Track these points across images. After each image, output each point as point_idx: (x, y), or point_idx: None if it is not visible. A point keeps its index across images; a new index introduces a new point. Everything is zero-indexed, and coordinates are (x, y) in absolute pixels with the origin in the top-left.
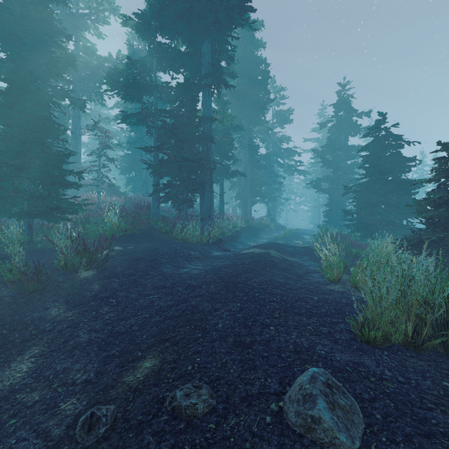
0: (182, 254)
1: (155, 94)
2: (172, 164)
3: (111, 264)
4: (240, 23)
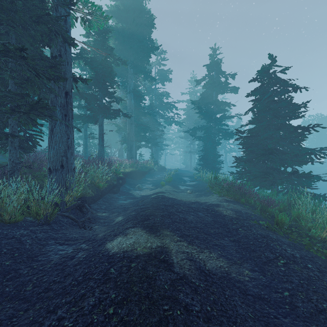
0: None
1: None
2: None
3: None
4: None
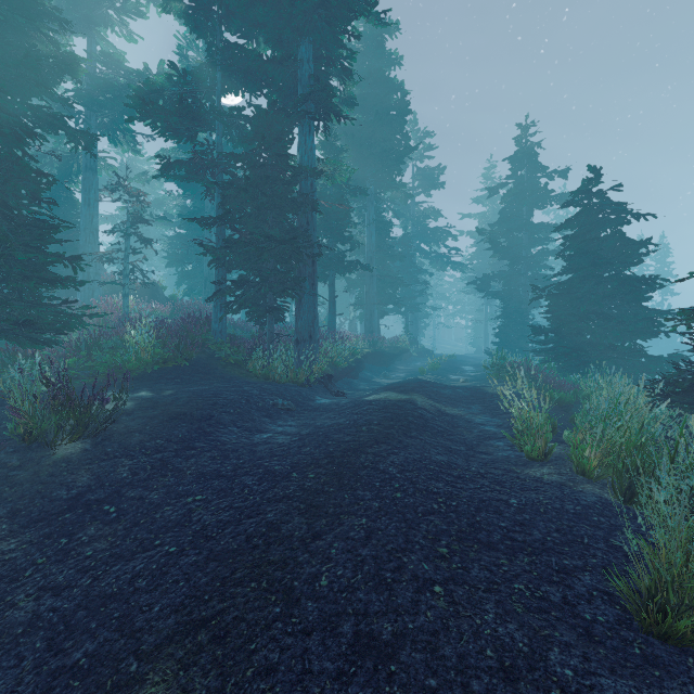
0: (260, 404)
1: (218, 129)
2: (245, 246)
3: (123, 427)
4: (362, 8)
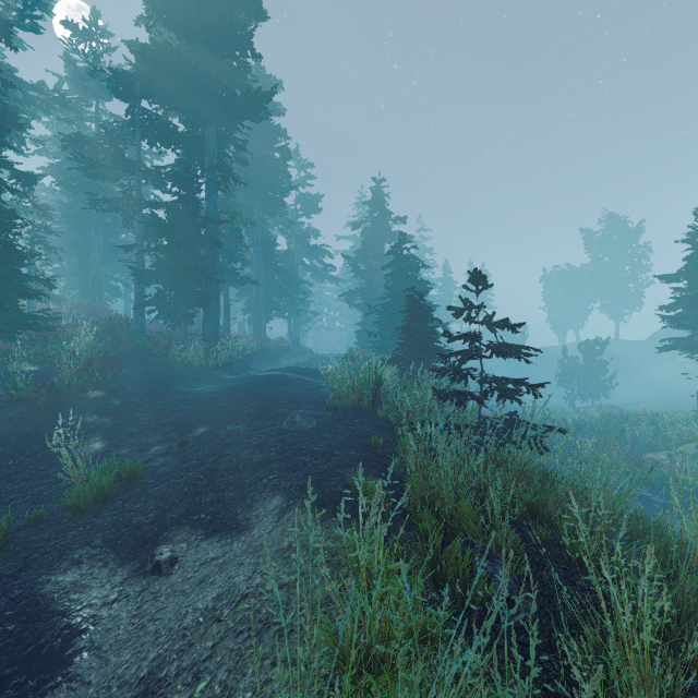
0: (189, 377)
1: (139, 175)
2: (170, 273)
3: (117, 384)
4: (254, 119)
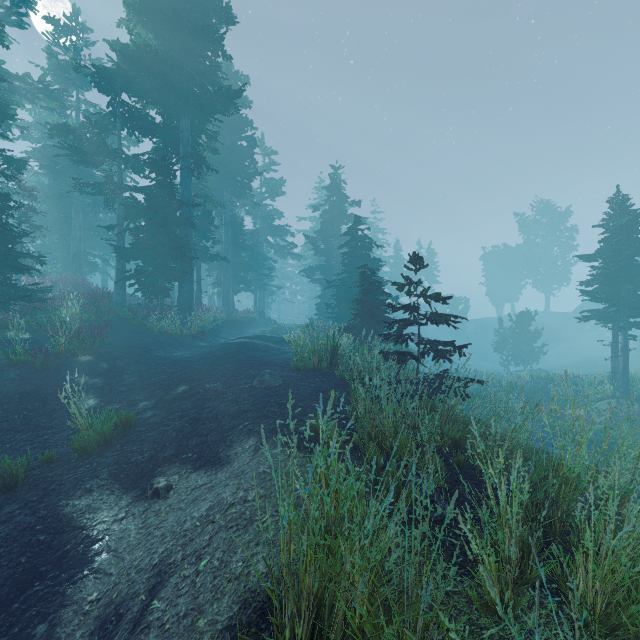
0: (167, 343)
1: (119, 162)
2: (149, 251)
3: (104, 350)
4: (224, 113)
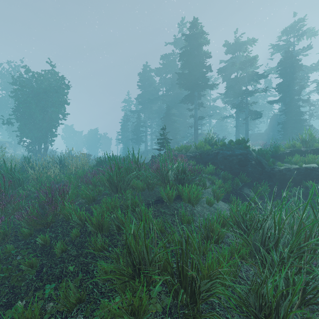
0: None
1: None
2: None
3: None
4: None
